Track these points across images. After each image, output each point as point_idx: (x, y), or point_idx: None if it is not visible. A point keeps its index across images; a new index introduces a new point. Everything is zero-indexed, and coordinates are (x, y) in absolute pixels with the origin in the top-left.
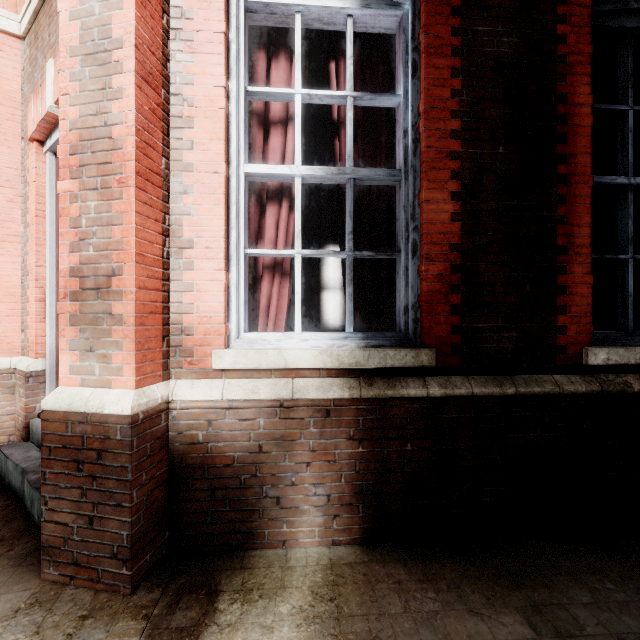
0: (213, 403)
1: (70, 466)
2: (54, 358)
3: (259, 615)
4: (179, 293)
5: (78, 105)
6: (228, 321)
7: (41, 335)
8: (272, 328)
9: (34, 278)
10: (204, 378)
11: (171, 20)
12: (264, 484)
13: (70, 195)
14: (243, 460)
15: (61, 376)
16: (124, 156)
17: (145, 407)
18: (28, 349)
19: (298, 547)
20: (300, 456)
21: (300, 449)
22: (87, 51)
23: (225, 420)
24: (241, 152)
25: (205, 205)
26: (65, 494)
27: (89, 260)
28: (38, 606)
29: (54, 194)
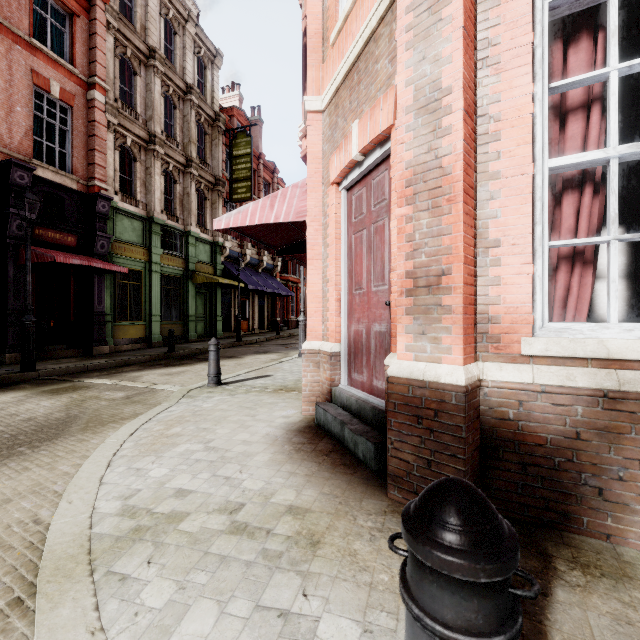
0: (524, 385)
1: (411, 419)
2: (346, 343)
3: (610, 590)
4: (485, 287)
5: (412, 149)
6: (532, 311)
7: (338, 326)
8: (572, 319)
9: (334, 284)
10: (510, 362)
11: (478, 53)
12: (582, 471)
13: (405, 218)
14: (557, 443)
15: (398, 352)
16: (452, 179)
17: (470, 381)
18: (328, 336)
19: (627, 546)
20: (629, 451)
21: (629, 444)
22: (419, 106)
23: (536, 402)
24: (544, 149)
25: (511, 206)
26: (407, 439)
27: (421, 265)
28: (397, 514)
29: (346, 220)
